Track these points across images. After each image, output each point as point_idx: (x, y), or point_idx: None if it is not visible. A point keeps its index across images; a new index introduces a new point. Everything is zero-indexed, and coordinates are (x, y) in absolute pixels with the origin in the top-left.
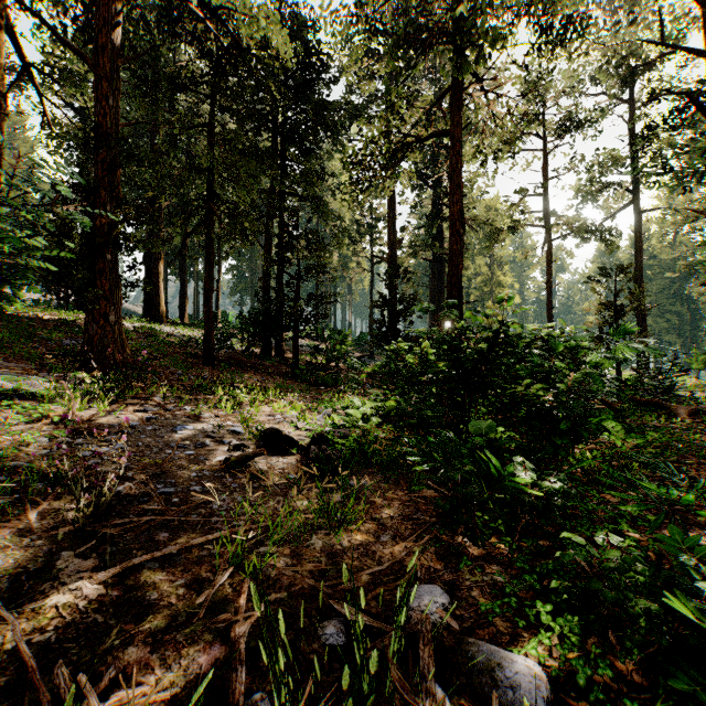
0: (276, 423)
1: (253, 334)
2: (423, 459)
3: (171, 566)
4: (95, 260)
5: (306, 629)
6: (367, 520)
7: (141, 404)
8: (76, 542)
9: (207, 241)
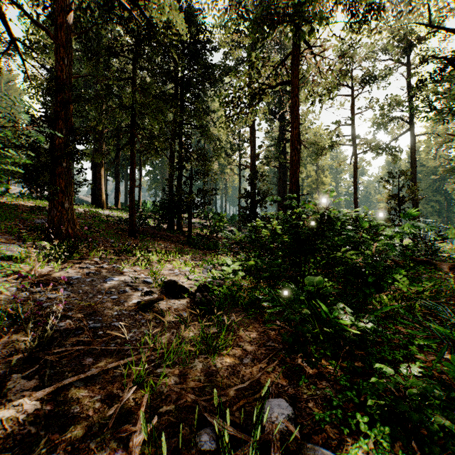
0: (175, 275)
1: (161, 216)
2: (273, 304)
3: (92, 385)
4: (55, 167)
5: (187, 436)
6: (234, 346)
7: (84, 263)
8: (25, 366)
9: (131, 154)
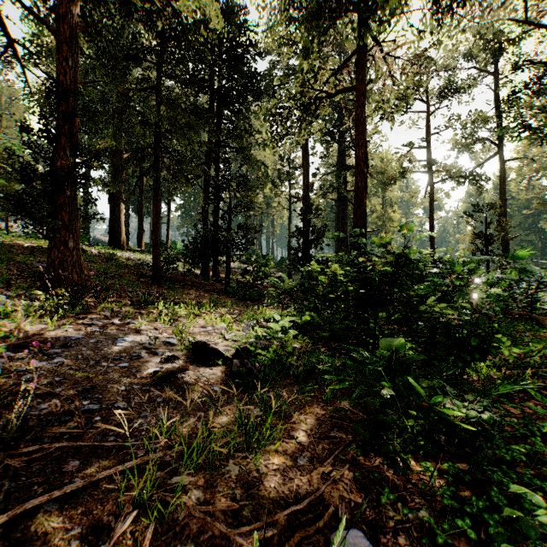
0: (207, 334)
1: (193, 258)
2: (339, 378)
3: (71, 507)
4: (55, 196)
5: None
6: (285, 438)
7: (91, 318)
8: None
9: (155, 182)
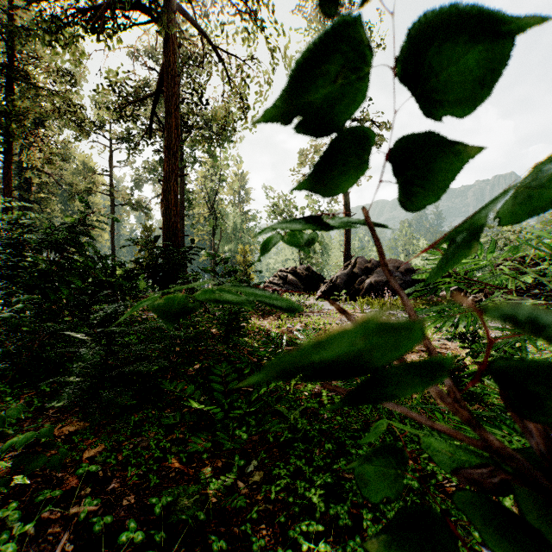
0: None
1: None
2: None
3: None
4: None
5: None
6: None
7: None
8: None
9: None
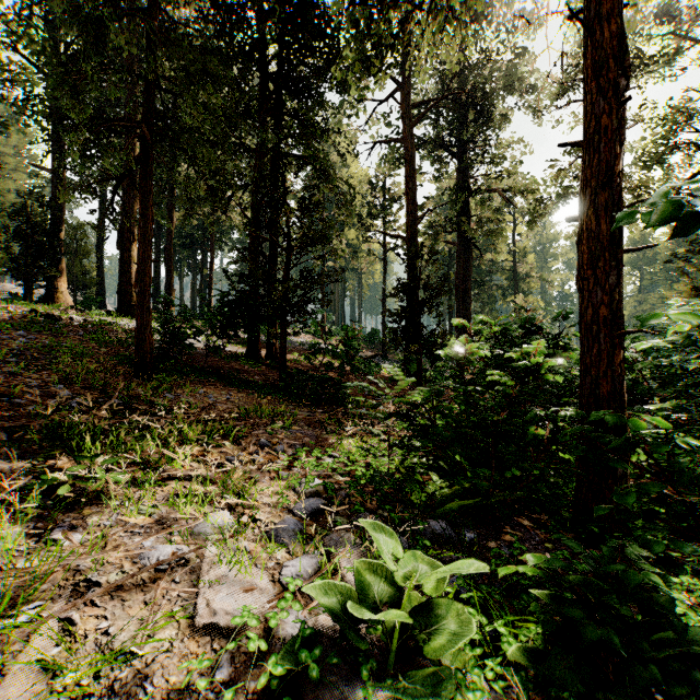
0: (146, 579)
1: (220, 329)
2: None
3: None
4: None
5: None
6: None
7: None
8: None
9: (142, 184)
